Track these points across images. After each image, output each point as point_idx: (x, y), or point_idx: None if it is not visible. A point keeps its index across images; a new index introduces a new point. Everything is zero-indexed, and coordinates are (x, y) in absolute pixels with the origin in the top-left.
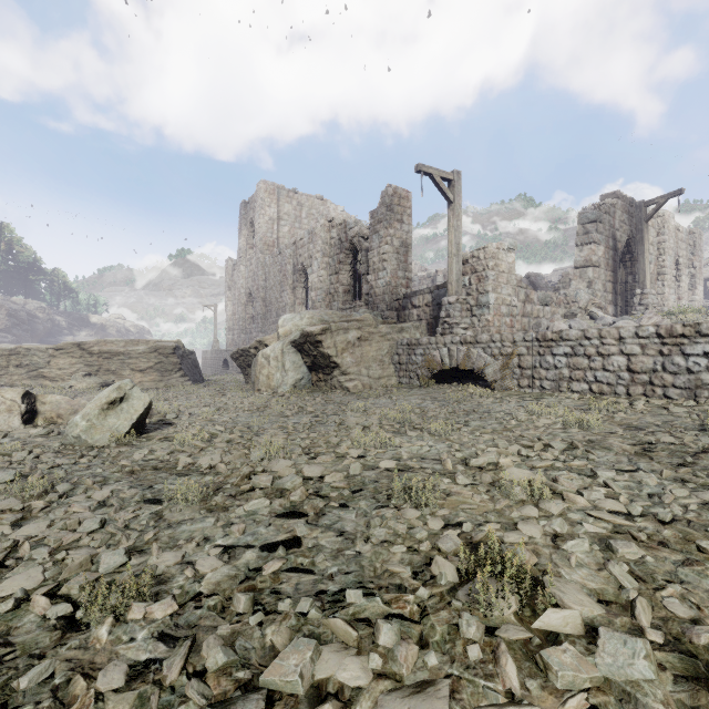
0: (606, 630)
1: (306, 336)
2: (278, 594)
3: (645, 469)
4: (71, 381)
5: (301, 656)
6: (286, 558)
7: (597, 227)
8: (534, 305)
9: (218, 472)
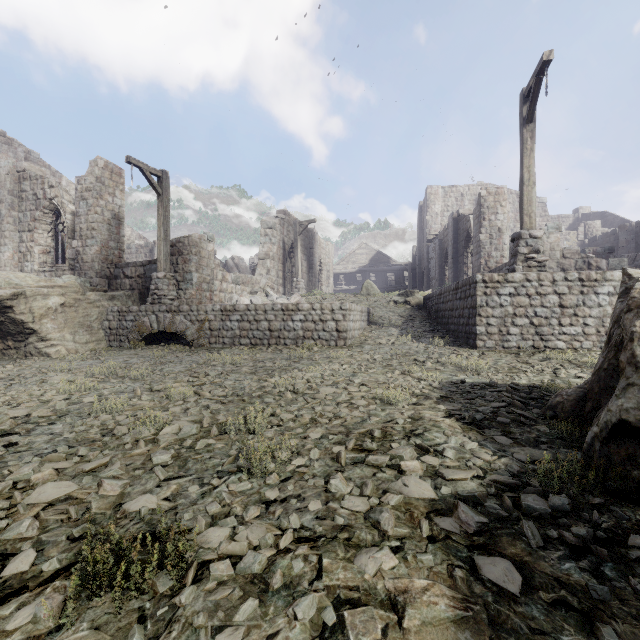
0: (186, 426)
1: None
2: (6, 462)
3: (249, 378)
4: None
5: (32, 466)
6: (7, 450)
7: (273, 233)
8: (229, 283)
9: None
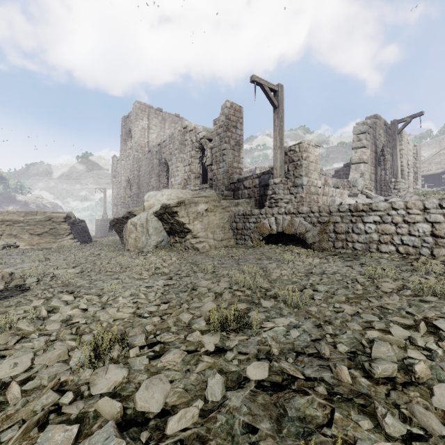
0: None
1: (165, 208)
2: None
3: None
4: None
5: None
6: None
7: (366, 137)
8: (330, 187)
9: (5, 401)
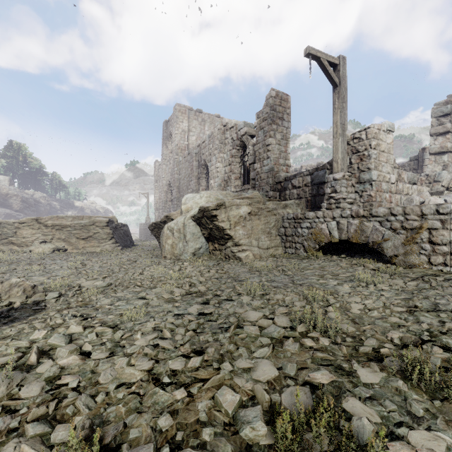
0: None
1: (203, 211)
2: None
3: None
4: (32, 247)
5: None
6: None
7: (451, 119)
8: (404, 183)
9: None
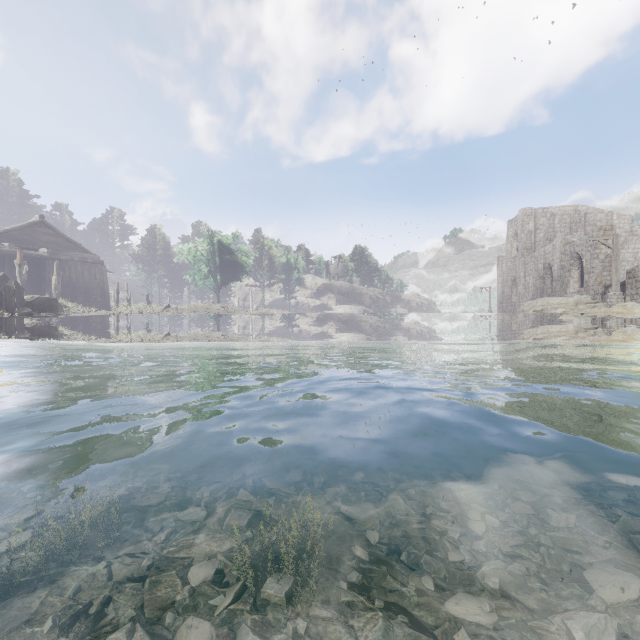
0: None
1: (535, 311)
2: None
3: None
4: None
5: None
6: None
7: None
8: None
9: None
